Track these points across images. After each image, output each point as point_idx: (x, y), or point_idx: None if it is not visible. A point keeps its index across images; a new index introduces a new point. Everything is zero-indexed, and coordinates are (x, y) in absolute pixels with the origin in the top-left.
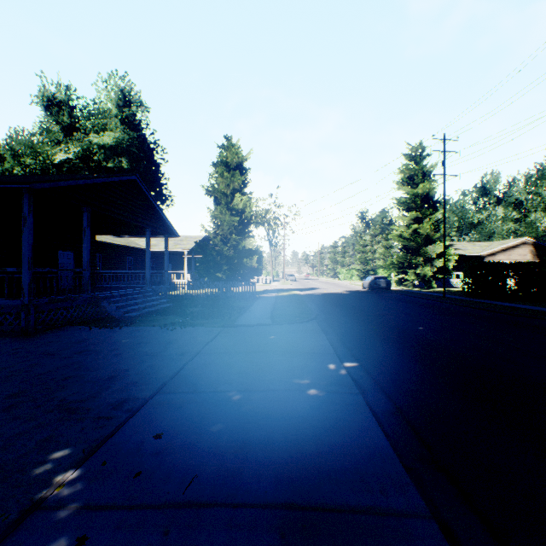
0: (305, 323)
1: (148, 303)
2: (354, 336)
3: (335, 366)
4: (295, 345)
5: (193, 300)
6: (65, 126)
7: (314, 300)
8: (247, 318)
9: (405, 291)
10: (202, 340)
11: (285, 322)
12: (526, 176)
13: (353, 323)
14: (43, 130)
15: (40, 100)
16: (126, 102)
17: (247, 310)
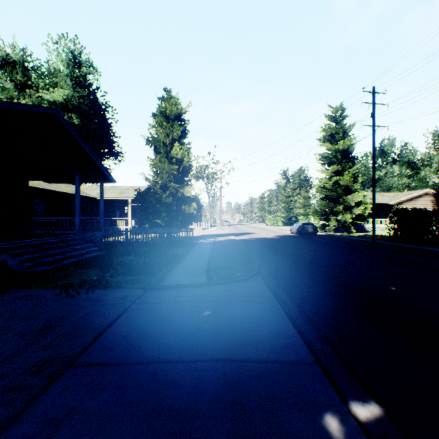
0: (249, 281)
1: (72, 252)
2: (322, 308)
3: (342, 426)
4: (243, 337)
5: (129, 247)
6: (19, 84)
7: (250, 246)
8: (178, 274)
9: (331, 236)
10: (100, 321)
11: (224, 279)
12: (434, 134)
13: (306, 280)
14: None
15: None
16: (77, 63)
17: (181, 261)
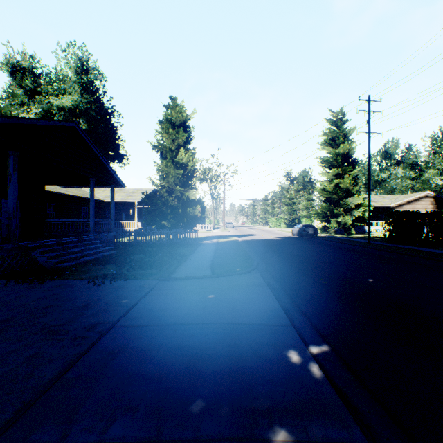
0: (247, 275)
1: (89, 251)
2: (305, 293)
3: (300, 354)
4: (239, 311)
5: (138, 247)
6: (28, 90)
7: (252, 246)
8: (186, 268)
9: (330, 237)
10: (127, 302)
11: (226, 273)
12: (432, 138)
13: (297, 274)
14: (9, 94)
15: (5, 66)
16: (84, 70)
17: (188, 259)
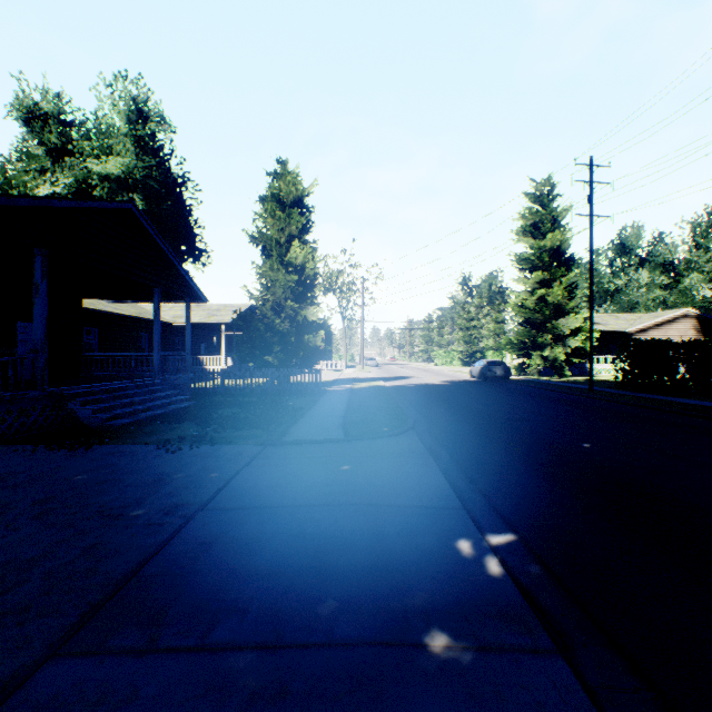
0: (399, 437)
1: (153, 402)
2: (486, 464)
3: (473, 545)
4: (386, 488)
5: (228, 396)
6: (53, 149)
7: (406, 395)
8: (305, 428)
9: (531, 381)
10: (219, 476)
11: (366, 435)
12: (693, 223)
13: (475, 437)
14: (22, 155)
15: (17, 111)
16: (141, 116)
17: (307, 414)
